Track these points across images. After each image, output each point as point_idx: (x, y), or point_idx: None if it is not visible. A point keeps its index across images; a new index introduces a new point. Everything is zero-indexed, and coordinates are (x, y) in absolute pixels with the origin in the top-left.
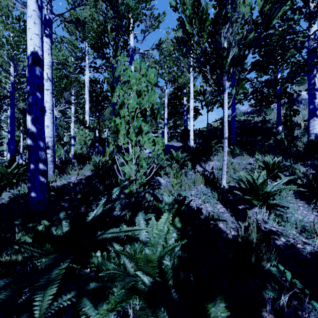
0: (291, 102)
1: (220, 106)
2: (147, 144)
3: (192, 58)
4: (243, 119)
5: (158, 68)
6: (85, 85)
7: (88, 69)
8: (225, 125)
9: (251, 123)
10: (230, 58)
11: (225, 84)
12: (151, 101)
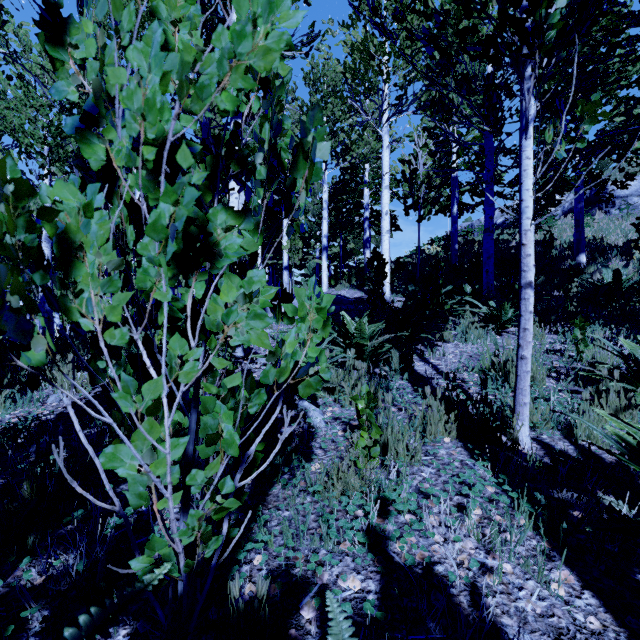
0: (591, 204)
1: (442, 211)
2: (242, 324)
3: (387, 93)
4: None
5: None
6: None
7: None
8: (528, 242)
9: (511, 247)
10: (552, 11)
11: (528, 107)
12: (249, 61)
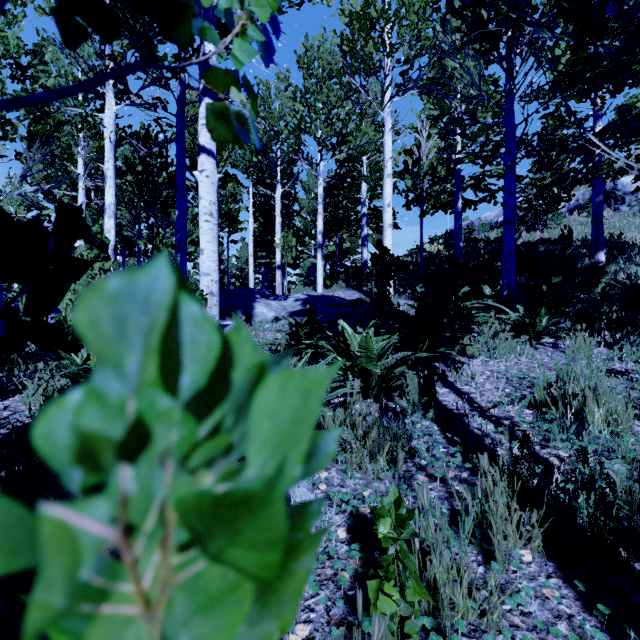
0: None
1: (443, 207)
2: None
3: (390, 69)
4: (495, 238)
5: (302, 111)
6: (105, 136)
7: (113, 95)
8: None
9: (518, 245)
10: None
11: None
12: None
